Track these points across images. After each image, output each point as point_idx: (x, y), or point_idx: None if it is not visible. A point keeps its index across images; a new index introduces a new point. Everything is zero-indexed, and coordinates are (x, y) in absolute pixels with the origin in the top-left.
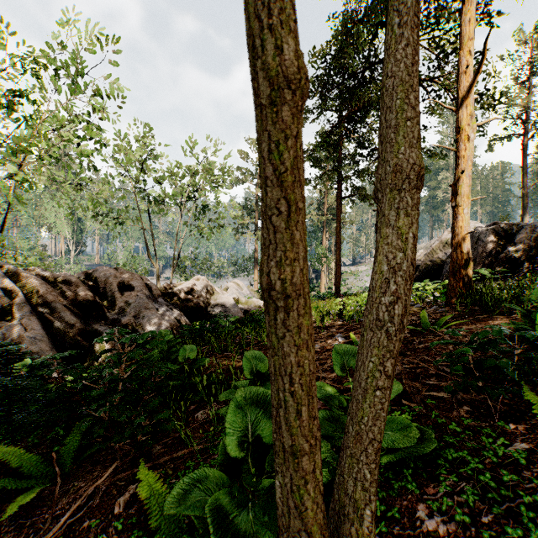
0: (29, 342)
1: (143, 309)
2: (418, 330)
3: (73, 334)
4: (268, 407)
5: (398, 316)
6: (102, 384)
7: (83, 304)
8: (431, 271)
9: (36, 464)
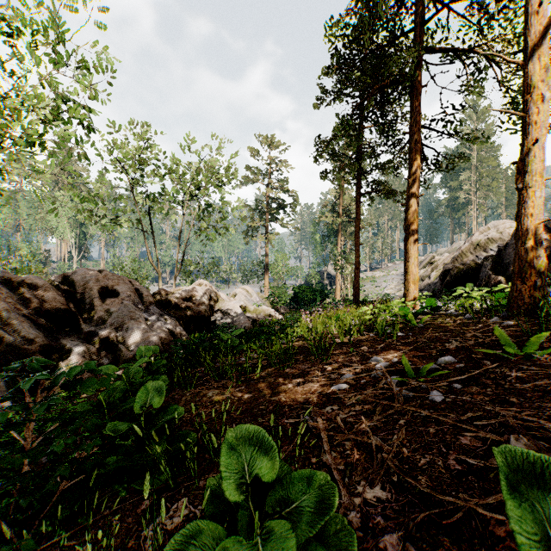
0: None
1: (127, 320)
2: (498, 355)
3: (33, 352)
4: None
5: None
6: None
7: (52, 314)
8: (465, 276)
9: None
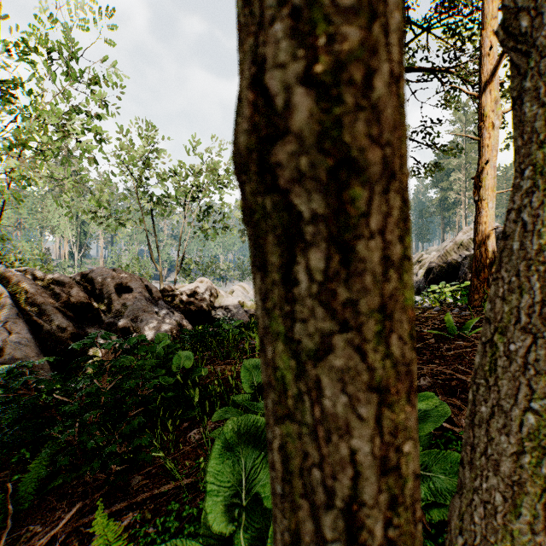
0: (12, 347)
1: (141, 312)
2: (443, 335)
3: (65, 339)
4: None
5: None
6: (79, 398)
7: (77, 307)
8: (446, 274)
9: None
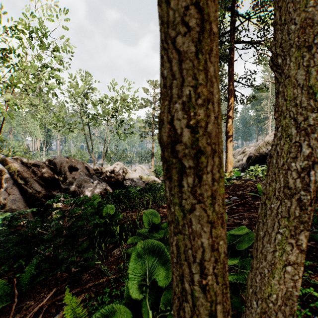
0: (10, 202)
1: (83, 182)
2: (256, 196)
3: (40, 198)
4: (163, 257)
5: (316, 183)
6: (51, 231)
7: (47, 179)
8: (259, 160)
9: (3, 286)
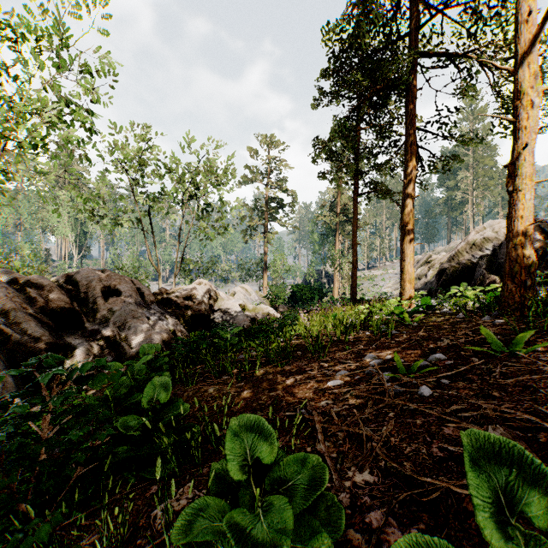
0: None
1: (129, 318)
2: (486, 352)
3: (39, 350)
4: None
5: None
6: None
7: (57, 312)
8: (460, 275)
9: None
